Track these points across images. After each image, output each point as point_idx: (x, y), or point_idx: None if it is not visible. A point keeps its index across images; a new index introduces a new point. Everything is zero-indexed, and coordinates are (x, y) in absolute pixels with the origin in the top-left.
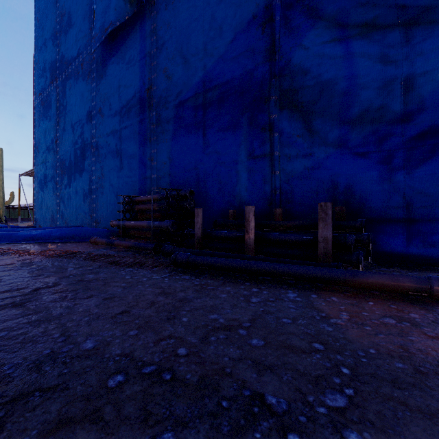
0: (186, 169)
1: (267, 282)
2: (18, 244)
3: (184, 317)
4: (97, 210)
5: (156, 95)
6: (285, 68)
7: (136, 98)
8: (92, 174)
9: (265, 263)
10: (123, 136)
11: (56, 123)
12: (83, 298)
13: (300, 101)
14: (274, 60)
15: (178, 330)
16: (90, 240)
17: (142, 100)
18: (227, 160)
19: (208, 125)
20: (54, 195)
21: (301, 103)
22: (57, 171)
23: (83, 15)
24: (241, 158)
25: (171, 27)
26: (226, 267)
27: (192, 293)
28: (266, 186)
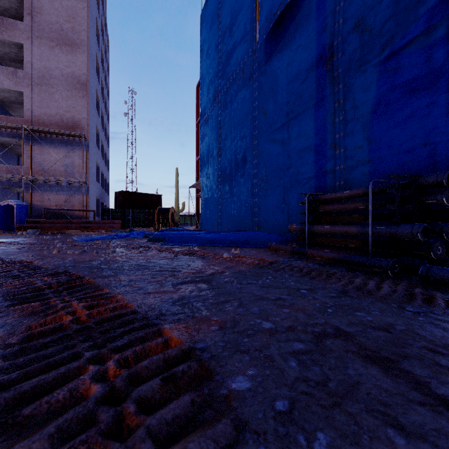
0: (405, 147)
1: None
2: (203, 247)
3: None
4: (259, 214)
5: (343, 62)
6: None
7: (310, 78)
8: (253, 177)
9: None
10: (291, 129)
11: (218, 136)
12: None
13: None
14: None
15: None
16: (269, 246)
17: (319, 77)
18: None
19: None
20: (216, 201)
21: None
22: (219, 179)
23: (244, 20)
24: None
25: None
26: None
27: None
28: None
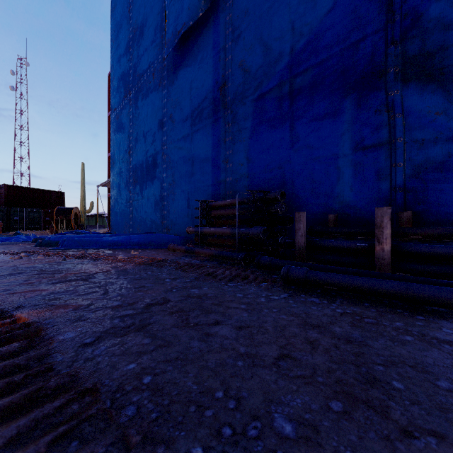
0: (268, 169)
1: (451, 318)
2: (103, 250)
3: (393, 380)
4: (168, 216)
5: (232, 92)
6: (414, 27)
7: (208, 98)
8: (163, 181)
9: (439, 288)
10: (194, 140)
11: (129, 135)
12: (209, 323)
13: (437, 67)
14: (395, 21)
15: (413, 411)
16: (168, 247)
17: (215, 99)
18: (322, 155)
19: (296, 116)
20: (127, 203)
21: (440, 70)
22: (131, 180)
23: (154, 25)
24: (343, 150)
25: (249, 13)
26: (369, 289)
27: (351, 328)
28: (381, 184)
